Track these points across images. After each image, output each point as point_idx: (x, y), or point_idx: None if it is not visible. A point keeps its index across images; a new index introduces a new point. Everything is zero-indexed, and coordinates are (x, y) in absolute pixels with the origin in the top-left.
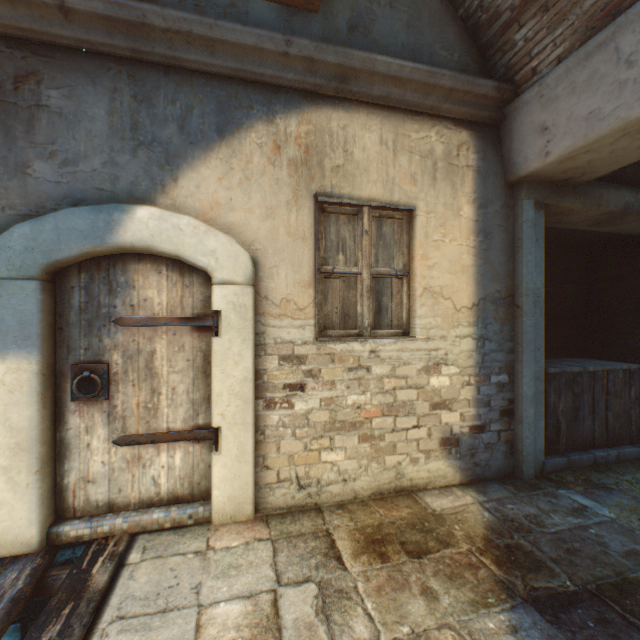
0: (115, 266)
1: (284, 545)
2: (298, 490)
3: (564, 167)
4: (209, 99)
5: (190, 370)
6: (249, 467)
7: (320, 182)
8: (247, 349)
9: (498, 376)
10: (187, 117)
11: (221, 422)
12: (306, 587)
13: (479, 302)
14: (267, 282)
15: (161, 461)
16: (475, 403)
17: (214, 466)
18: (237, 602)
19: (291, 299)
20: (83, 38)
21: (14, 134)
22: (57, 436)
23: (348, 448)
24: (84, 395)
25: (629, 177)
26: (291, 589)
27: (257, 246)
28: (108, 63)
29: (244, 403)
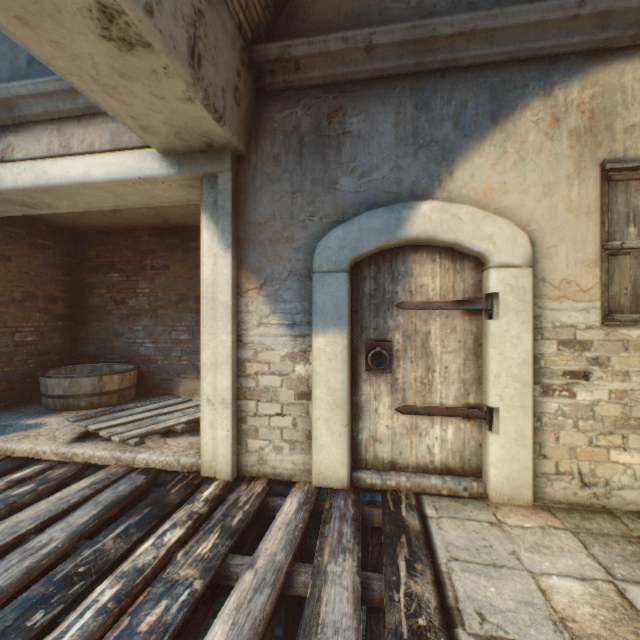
0: (396, 258)
1: (590, 540)
2: (580, 487)
3: None
4: (482, 90)
5: (460, 351)
6: (527, 452)
7: (608, 148)
8: (525, 332)
9: None
10: (460, 112)
11: (498, 403)
12: None
13: None
14: (543, 263)
15: (434, 433)
16: None
17: (490, 445)
18: (571, 580)
19: (571, 280)
20: (378, 68)
21: (327, 160)
22: (353, 399)
23: None
24: (375, 367)
25: None
26: (633, 587)
27: (532, 227)
28: (393, 83)
29: (522, 386)
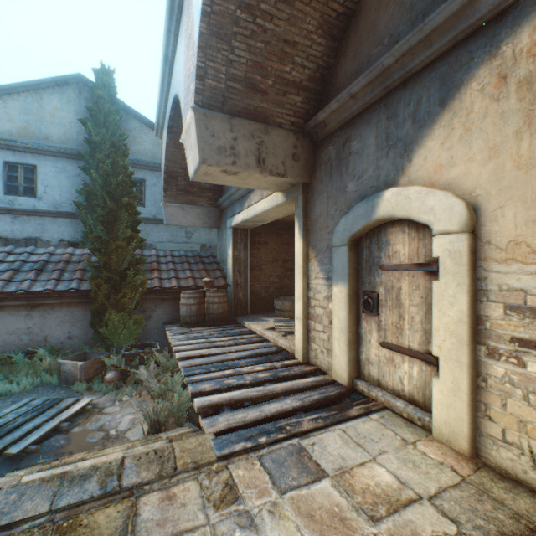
0: (380, 232)
1: (468, 490)
2: (531, 467)
3: None
4: (433, 82)
5: (422, 305)
6: (462, 404)
7: None
8: (461, 293)
9: None
10: (417, 109)
11: (437, 353)
12: (445, 521)
13: None
14: (488, 226)
15: (404, 368)
16: None
17: (432, 387)
18: (391, 476)
19: (521, 241)
20: (362, 104)
21: (342, 173)
22: (358, 330)
23: None
24: (365, 310)
25: None
26: (432, 509)
27: (477, 192)
28: (375, 107)
29: (458, 342)
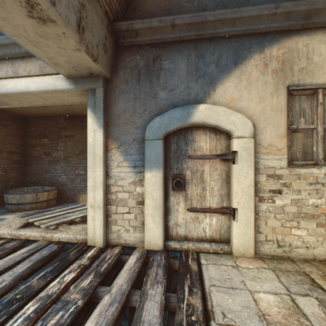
0: (187, 132)
1: (280, 274)
2: (277, 247)
3: None
4: (229, 48)
5: (219, 180)
6: (251, 230)
7: (290, 79)
8: (250, 170)
9: None
10: (219, 60)
11: (237, 206)
12: (309, 298)
13: None
14: (259, 136)
15: (206, 221)
16: None
17: (233, 227)
18: (269, 294)
19: (273, 144)
20: (178, 36)
21: (152, 82)
22: (165, 204)
23: (309, 229)
24: (177, 188)
25: None
26: (299, 297)
27: (254, 118)
28: (186, 44)
29: (249, 197)
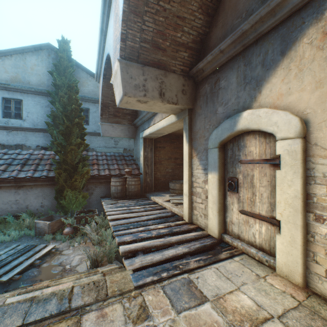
0: (239, 139)
1: (304, 311)
2: None
3: None
4: (276, 40)
5: (268, 186)
6: (297, 252)
7: None
8: (296, 178)
9: None
10: (265, 58)
11: (279, 218)
12: None
13: None
14: (315, 133)
15: (256, 227)
16: None
17: (276, 240)
18: (251, 301)
19: None
20: (227, 56)
21: (214, 102)
22: (224, 202)
23: None
24: (229, 189)
25: None
26: (281, 325)
27: (307, 111)
28: (236, 58)
29: (294, 211)
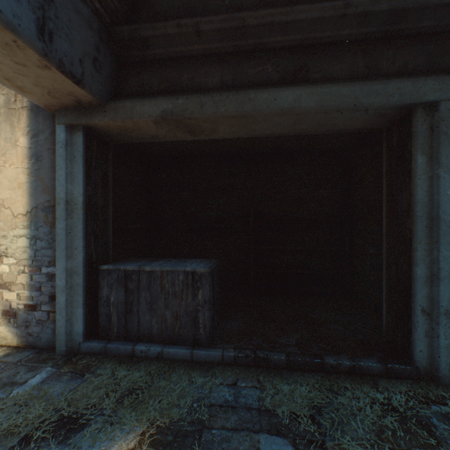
0: None
1: None
2: None
3: (41, 94)
4: None
5: None
6: None
7: None
8: None
9: (49, 268)
10: None
11: None
12: None
13: (33, 210)
14: None
15: None
16: (30, 287)
17: None
18: None
19: None
20: None
21: None
22: None
23: None
24: None
25: (187, 83)
26: None
27: None
28: None
29: None
